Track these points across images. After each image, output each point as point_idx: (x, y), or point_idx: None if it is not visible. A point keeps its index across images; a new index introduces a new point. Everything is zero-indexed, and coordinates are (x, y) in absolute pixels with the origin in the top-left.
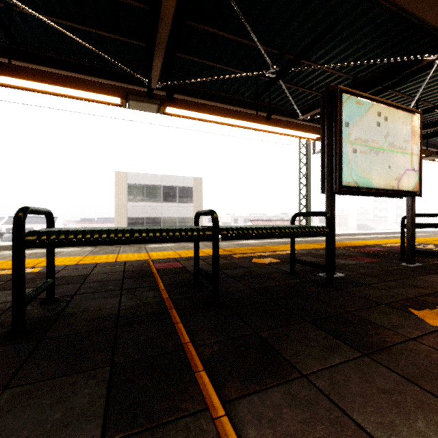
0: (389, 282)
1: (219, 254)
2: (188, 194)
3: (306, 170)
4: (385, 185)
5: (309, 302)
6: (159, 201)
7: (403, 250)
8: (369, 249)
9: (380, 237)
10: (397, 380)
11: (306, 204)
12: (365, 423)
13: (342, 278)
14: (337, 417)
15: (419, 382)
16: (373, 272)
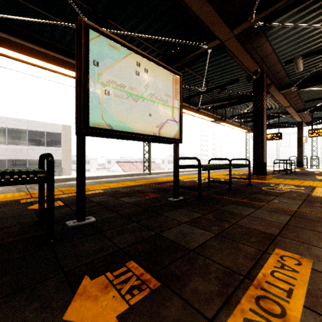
0: (131, 224)
1: (8, 199)
2: (57, 139)
3: None
4: (146, 130)
5: None
6: (25, 144)
7: None
8: (168, 184)
9: (188, 174)
10: None
11: (149, 150)
12: None
13: (89, 225)
14: None
15: None
16: (135, 210)
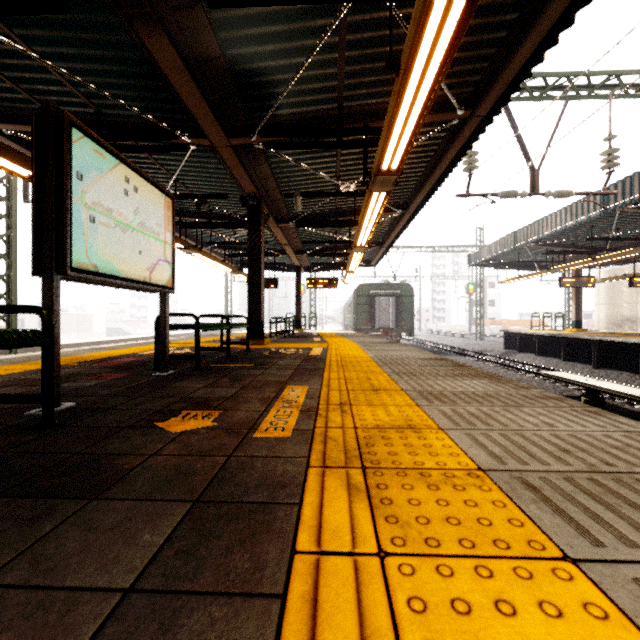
0: (139, 398)
1: None
2: None
3: (9, 227)
4: (135, 274)
5: (3, 463)
6: None
7: (158, 357)
8: (120, 361)
9: (135, 344)
10: (131, 507)
11: (9, 291)
12: (83, 580)
13: (72, 409)
14: (40, 601)
15: (153, 496)
16: (120, 390)
